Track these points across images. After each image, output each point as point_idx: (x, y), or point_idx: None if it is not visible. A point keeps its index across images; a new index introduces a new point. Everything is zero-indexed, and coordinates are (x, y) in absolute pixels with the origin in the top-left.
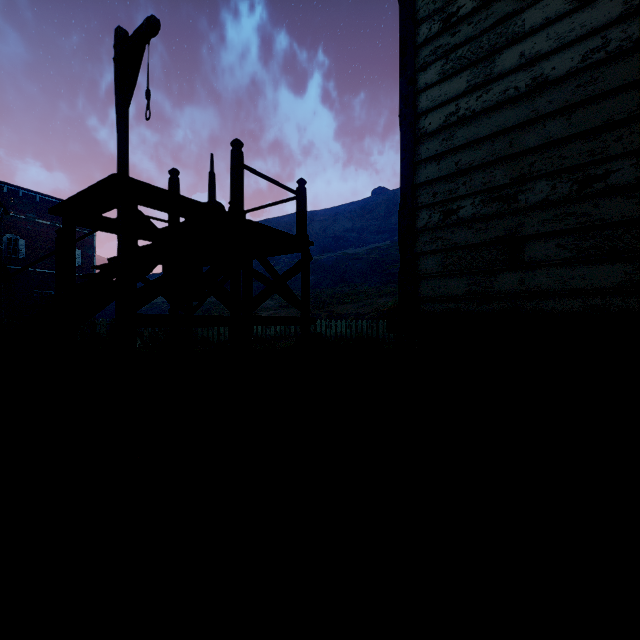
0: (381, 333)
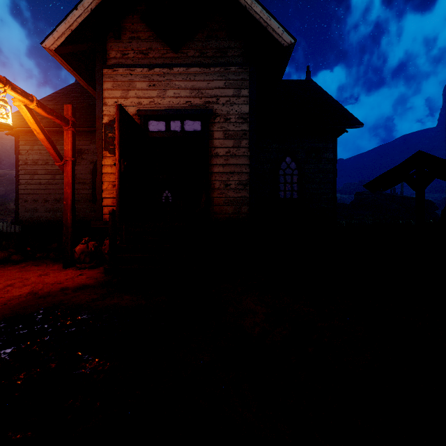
0: None
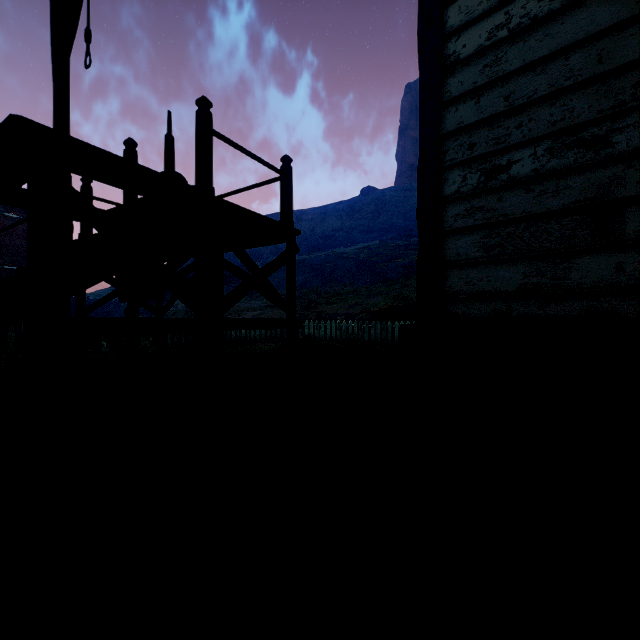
0: (373, 335)
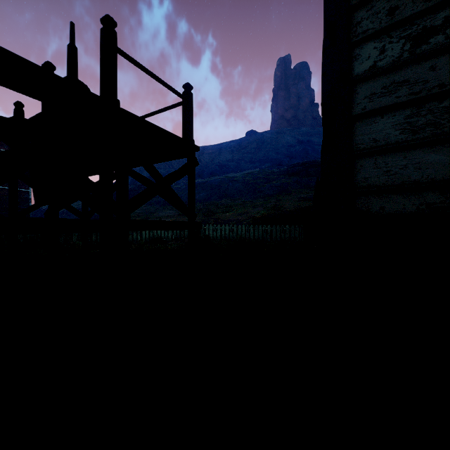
0: (256, 235)
